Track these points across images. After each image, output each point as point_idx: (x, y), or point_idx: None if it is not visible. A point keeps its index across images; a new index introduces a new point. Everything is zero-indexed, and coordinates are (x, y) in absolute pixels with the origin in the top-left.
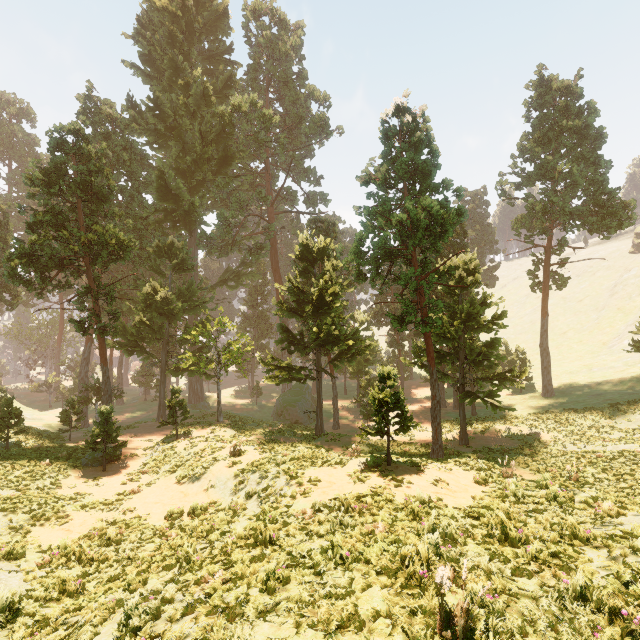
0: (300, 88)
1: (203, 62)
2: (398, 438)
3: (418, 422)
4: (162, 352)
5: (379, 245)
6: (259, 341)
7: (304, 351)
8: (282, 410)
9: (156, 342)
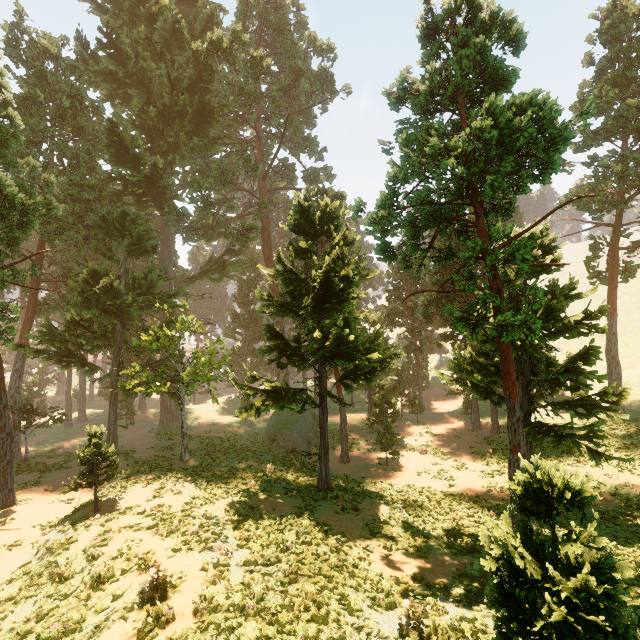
0: (299, 41)
1: (182, 8)
2: (431, 482)
3: (451, 452)
4: (113, 363)
5: (423, 196)
6: (251, 344)
7: (301, 365)
8: (275, 434)
9: (103, 349)
